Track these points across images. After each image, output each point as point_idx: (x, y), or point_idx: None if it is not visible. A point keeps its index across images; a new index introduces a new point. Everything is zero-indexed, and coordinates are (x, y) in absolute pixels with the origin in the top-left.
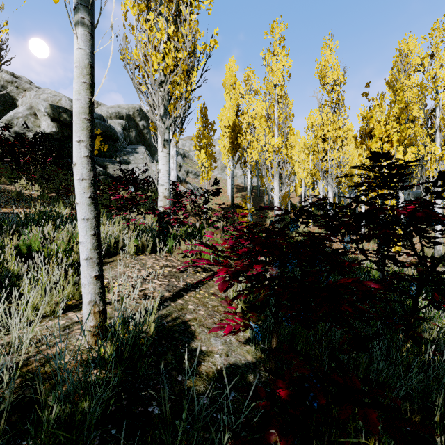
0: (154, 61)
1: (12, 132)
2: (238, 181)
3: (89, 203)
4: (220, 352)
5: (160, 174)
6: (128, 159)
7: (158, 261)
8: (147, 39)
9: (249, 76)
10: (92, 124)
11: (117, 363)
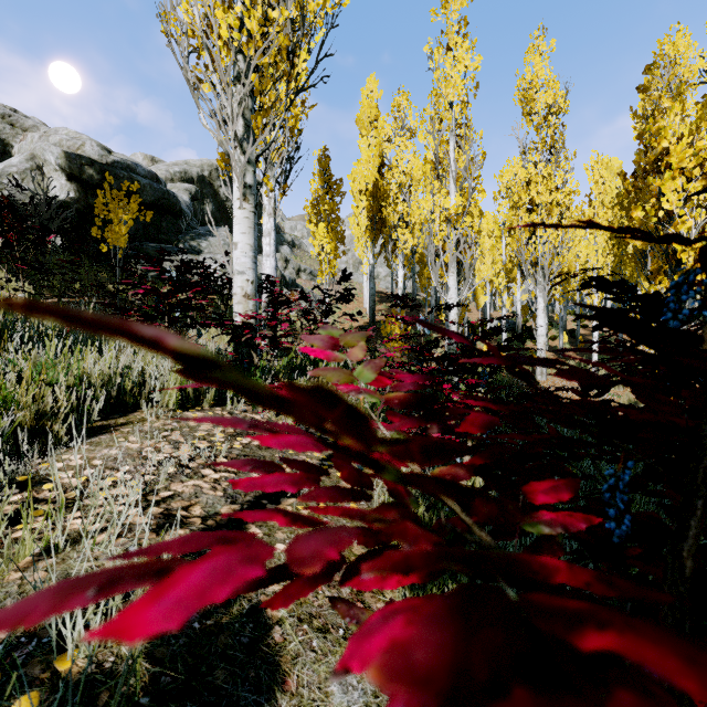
0: (220, 21)
1: None
2: (380, 286)
3: None
4: None
5: (236, 251)
6: (198, 246)
7: None
8: None
9: (400, 105)
10: None
11: None
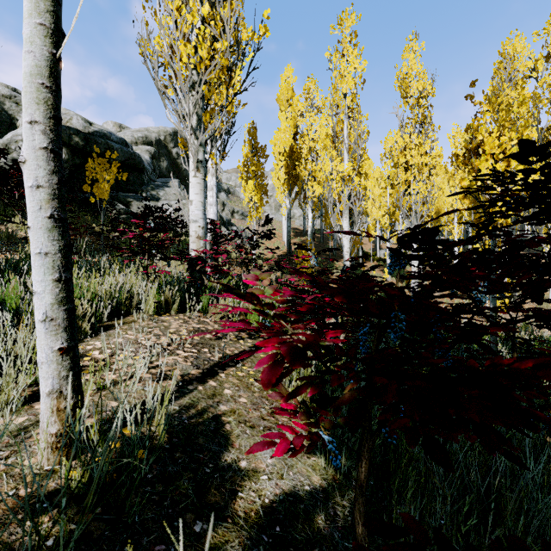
0: (182, 52)
1: (9, 159)
2: (296, 224)
3: (49, 227)
4: (269, 471)
5: (192, 206)
6: (157, 195)
7: (187, 324)
8: (173, 23)
9: (310, 88)
10: (55, 97)
11: (63, 524)
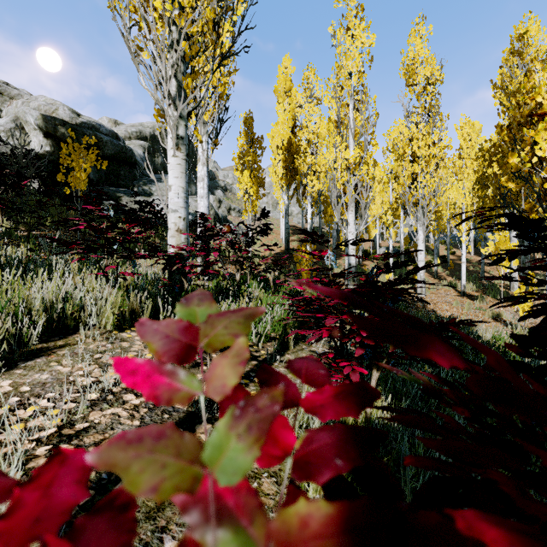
0: None
1: None
2: (293, 221)
3: None
4: None
5: (170, 193)
6: (149, 190)
7: None
8: None
9: (309, 78)
10: None
11: None
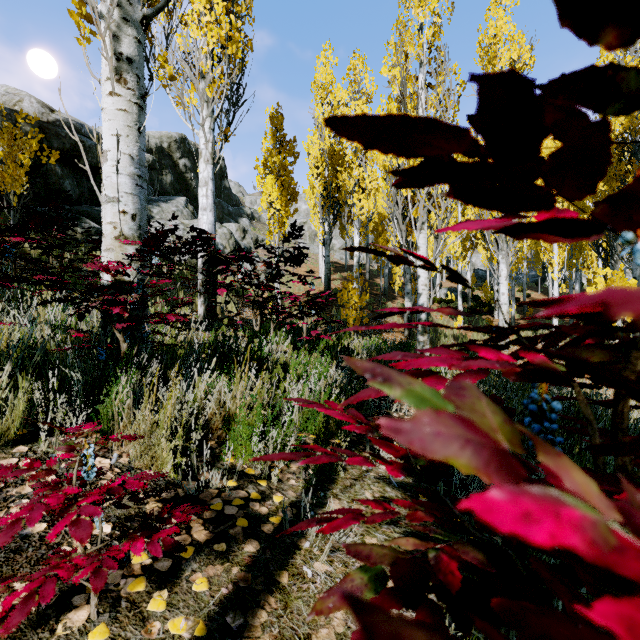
0: None
1: None
2: (335, 257)
3: None
4: None
5: (106, 165)
6: (149, 212)
7: None
8: None
9: (356, 68)
10: None
11: None
